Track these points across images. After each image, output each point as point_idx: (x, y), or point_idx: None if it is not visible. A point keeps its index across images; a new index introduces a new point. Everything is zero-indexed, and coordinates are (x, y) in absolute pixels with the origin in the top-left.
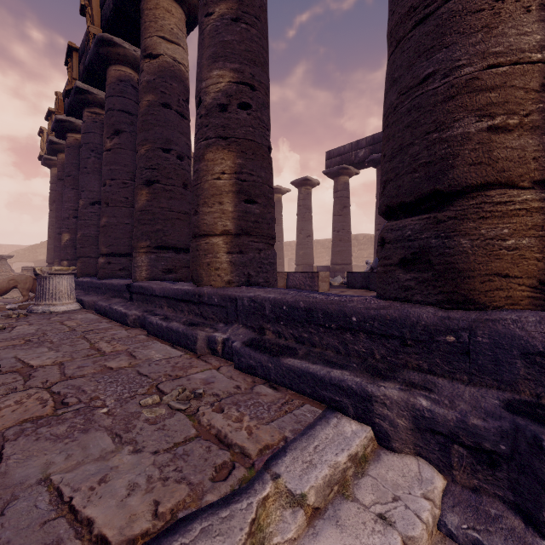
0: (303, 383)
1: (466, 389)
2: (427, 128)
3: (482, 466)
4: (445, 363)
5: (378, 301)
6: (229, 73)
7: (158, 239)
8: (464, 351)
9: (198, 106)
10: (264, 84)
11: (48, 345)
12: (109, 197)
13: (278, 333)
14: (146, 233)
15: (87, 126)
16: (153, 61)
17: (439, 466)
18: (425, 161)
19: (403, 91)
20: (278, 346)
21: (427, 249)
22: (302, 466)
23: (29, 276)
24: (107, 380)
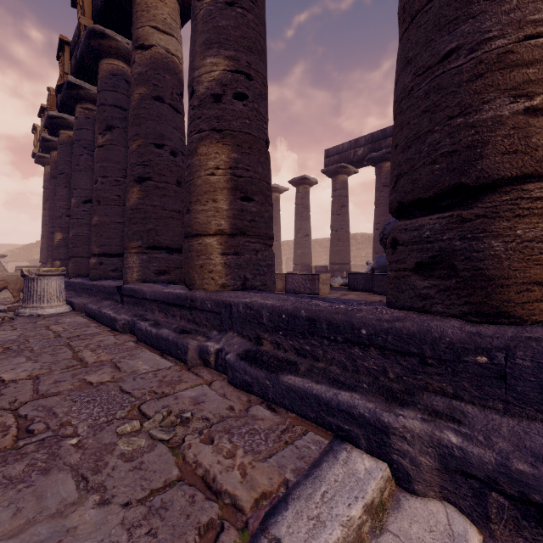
0: (306, 406)
1: (502, 421)
2: (450, 112)
3: (529, 521)
4: (475, 387)
5: (391, 311)
6: (224, 61)
7: (150, 239)
8: (499, 374)
9: (191, 97)
10: (261, 74)
11: (27, 354)
12: (101, 196)
13: (277, 344)
14: (138, 233)
15: (79, 122)
16: (145, 52)
17: (472, 515)
18: (447, 150)
19: (419, 72)
20: (277, 359)
21: (450, 252)
22: (308, 524)
23: (20, 276)
24: (84, 399)
